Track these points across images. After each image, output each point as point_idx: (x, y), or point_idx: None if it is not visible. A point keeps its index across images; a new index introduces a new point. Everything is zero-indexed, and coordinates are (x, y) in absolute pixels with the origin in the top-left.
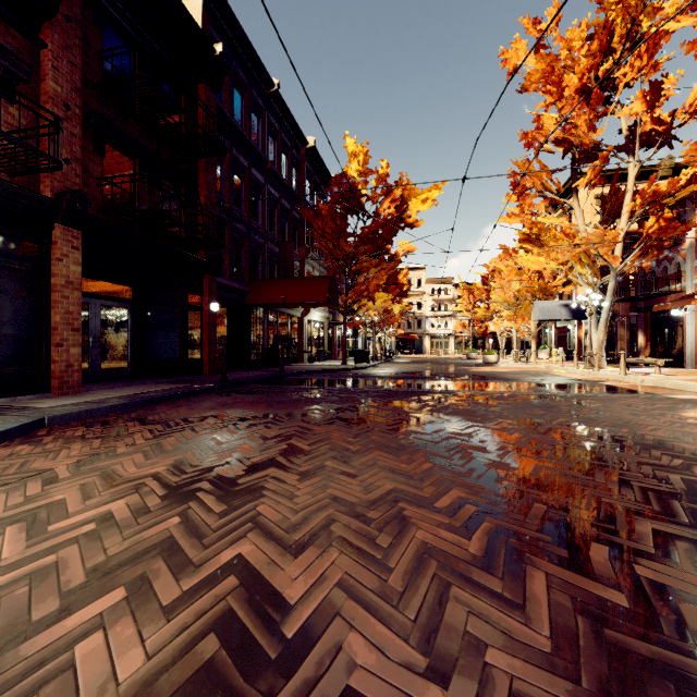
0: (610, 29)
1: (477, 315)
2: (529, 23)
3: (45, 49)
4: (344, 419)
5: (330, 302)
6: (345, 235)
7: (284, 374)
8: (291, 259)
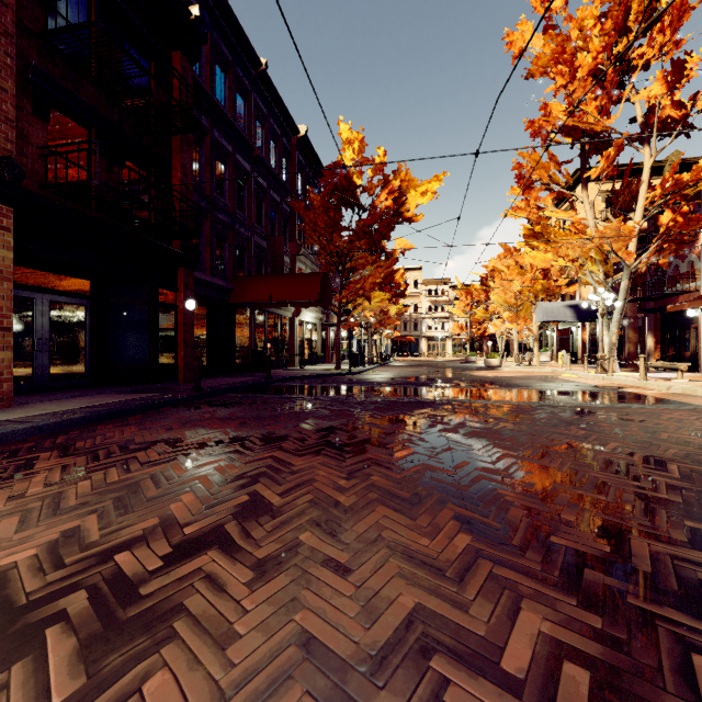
0: (626, 5)
1: (476, 316)
2: (537, 1)
3: None
4: (335, 445)
5: (322, 300)
6: (339, 229)
7: (271, 380)
8: (280, 255)
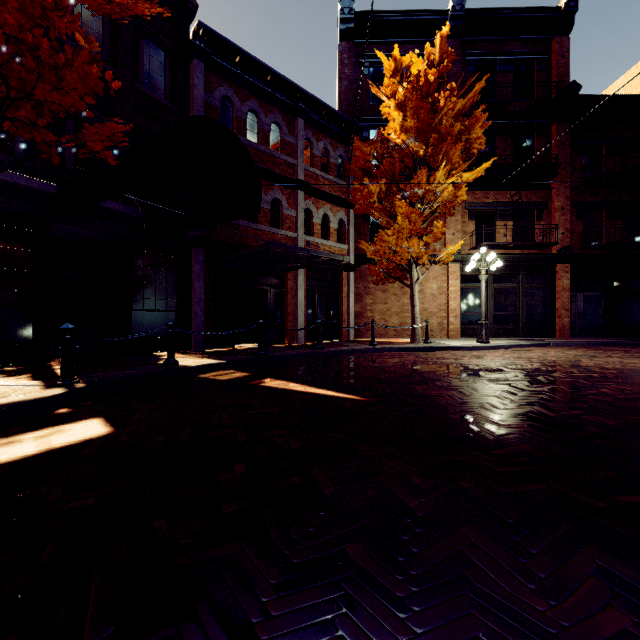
0: None
1: None
2: None
3: (553, 189)
4: None
5: None
6: None
7: None
8: None
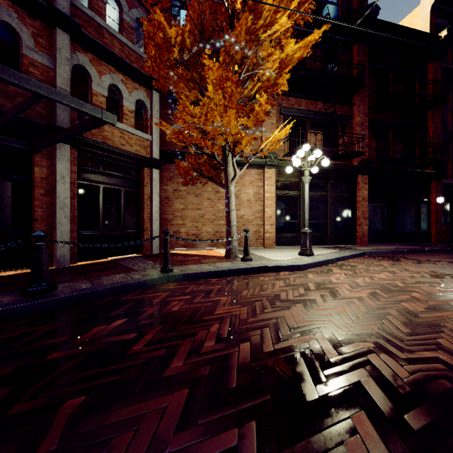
0: None
1: None
2: None
3: (354, 106)
4: None
5: None
6: None
7: None
8: None
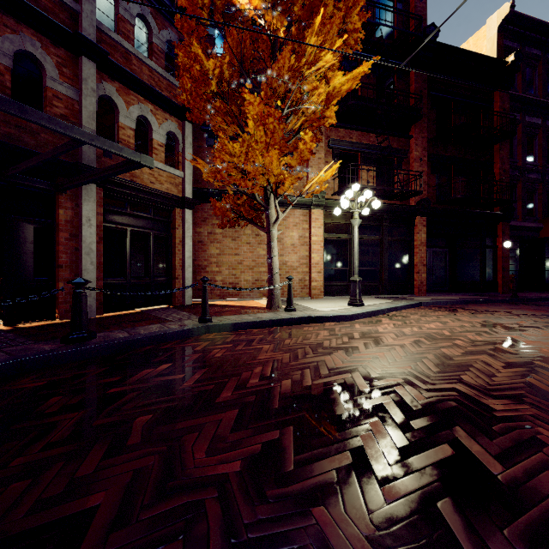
0: None
1: None
2: None
3: (412, 138)
4: None
5: None
6: None
7: None
8: None
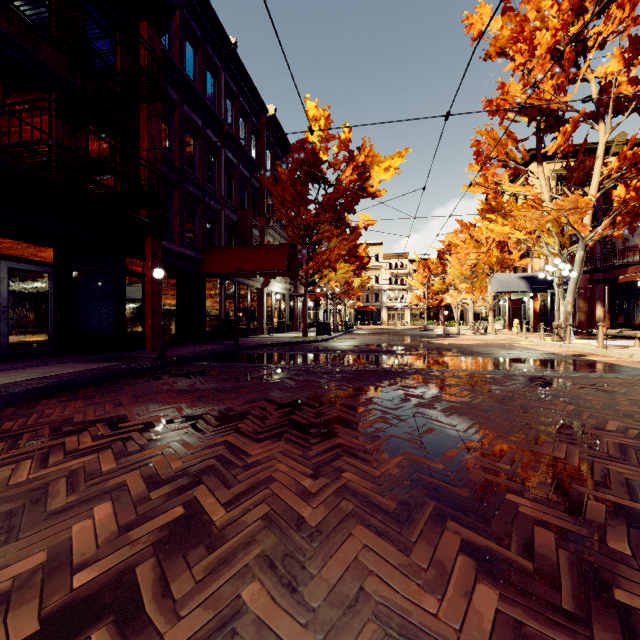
0: None
1: (433, 288)
2: None
3: None
4: (299, 426)
5: (289, 270)
6: (306, 202)
7: (238, 348)
8: (249, 228)
